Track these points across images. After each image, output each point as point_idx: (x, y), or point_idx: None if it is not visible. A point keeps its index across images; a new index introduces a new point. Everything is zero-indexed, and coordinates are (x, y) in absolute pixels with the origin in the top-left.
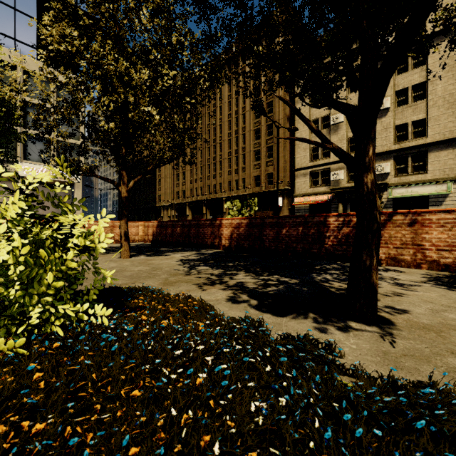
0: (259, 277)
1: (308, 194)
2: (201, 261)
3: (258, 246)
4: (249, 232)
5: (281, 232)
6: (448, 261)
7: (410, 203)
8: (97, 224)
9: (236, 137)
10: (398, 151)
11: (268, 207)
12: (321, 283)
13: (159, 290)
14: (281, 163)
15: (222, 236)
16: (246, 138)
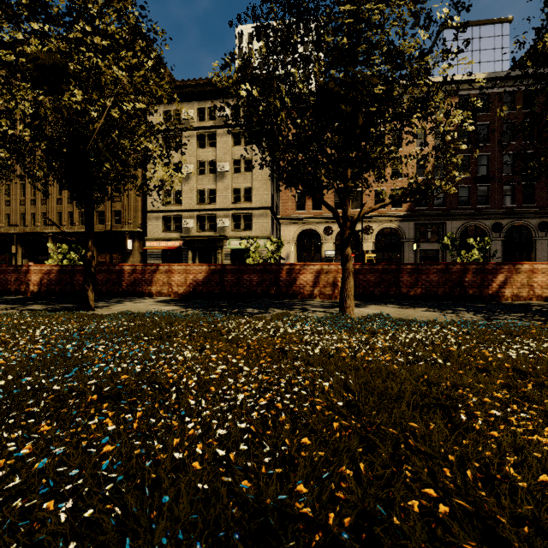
0: (49, 306)
1: (160, 238)
2: None
3: (69, 289)
4: (61, 278)
5: None
6: (182, 292)
7: (242, 254)
8: None
9: None
10: (234, 210)
11: (115, 250)
12: None
13: None
14: (132, 201)
15: (30, 282)
16: None
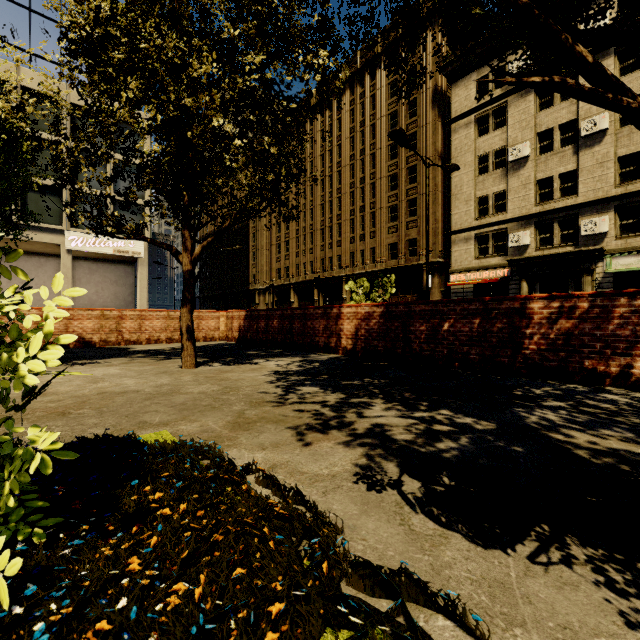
0: (413, 413)
1: (471, 268)
2: (307, 375)
3: (400, 349)
4: (386, 327)
5: (440, 327)
6: None
7: None
8: (160, 315)
9: (361, 188)
10: (623, 197)
11: (409, 289)
12: (545, 432)
13: (213, 448)
14: (430, 223)
15: (342, 334)
16: (376, 189)
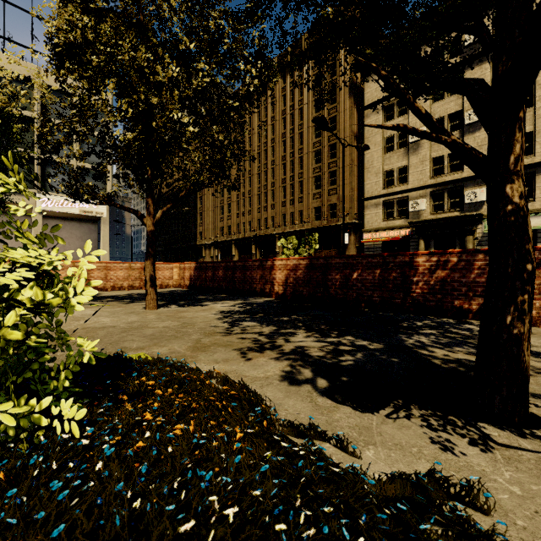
0: (326, 339)
1: (380, 228)
2: (247, 313)
3: (321, 293)
4: (309, 276)
5: (351, 276)
6: None
7: None
8: (123, 266)
9: (291, 161)
10: None
11: (330, 245)
12: (416, 349)
13: (182, 361)
14: (347, 191)
15: (275, 281)
16: (303, 162)
